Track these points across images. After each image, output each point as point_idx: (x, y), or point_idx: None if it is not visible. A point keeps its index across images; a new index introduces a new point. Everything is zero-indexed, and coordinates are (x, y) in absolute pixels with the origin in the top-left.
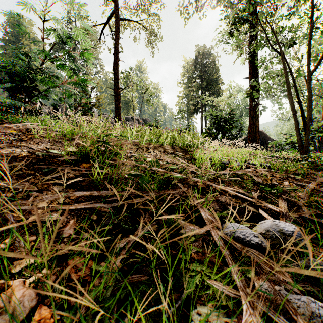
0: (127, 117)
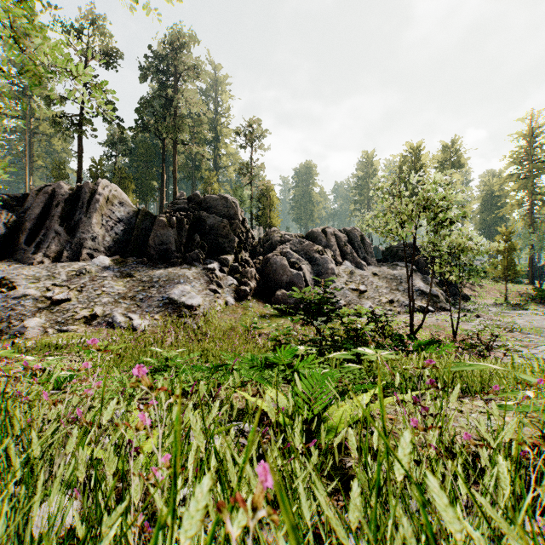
0: None
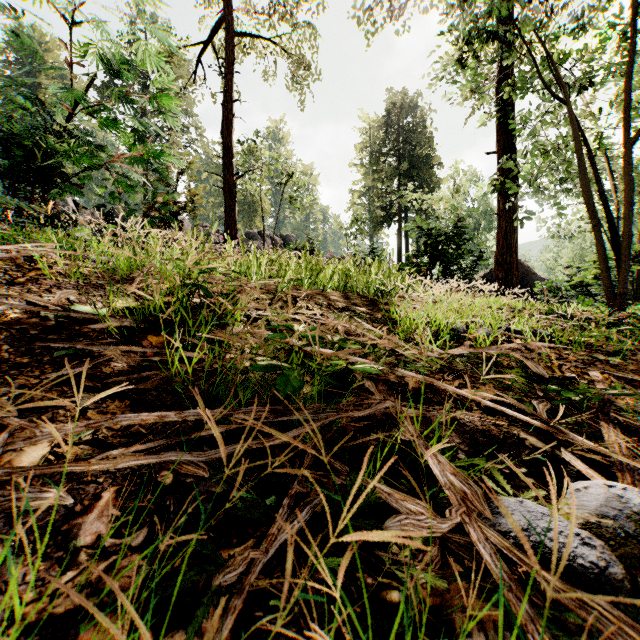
0: (251, 233)
